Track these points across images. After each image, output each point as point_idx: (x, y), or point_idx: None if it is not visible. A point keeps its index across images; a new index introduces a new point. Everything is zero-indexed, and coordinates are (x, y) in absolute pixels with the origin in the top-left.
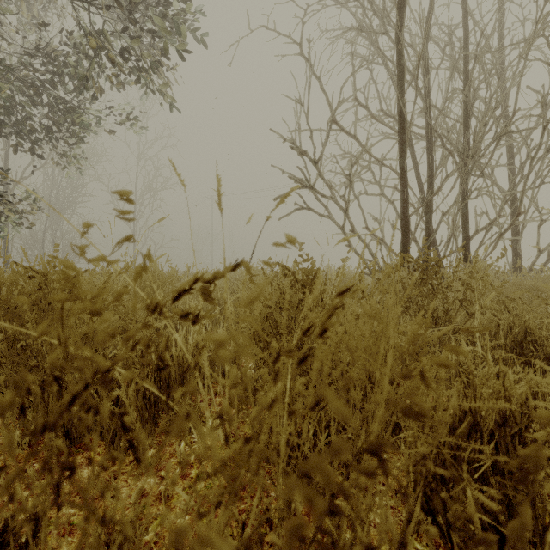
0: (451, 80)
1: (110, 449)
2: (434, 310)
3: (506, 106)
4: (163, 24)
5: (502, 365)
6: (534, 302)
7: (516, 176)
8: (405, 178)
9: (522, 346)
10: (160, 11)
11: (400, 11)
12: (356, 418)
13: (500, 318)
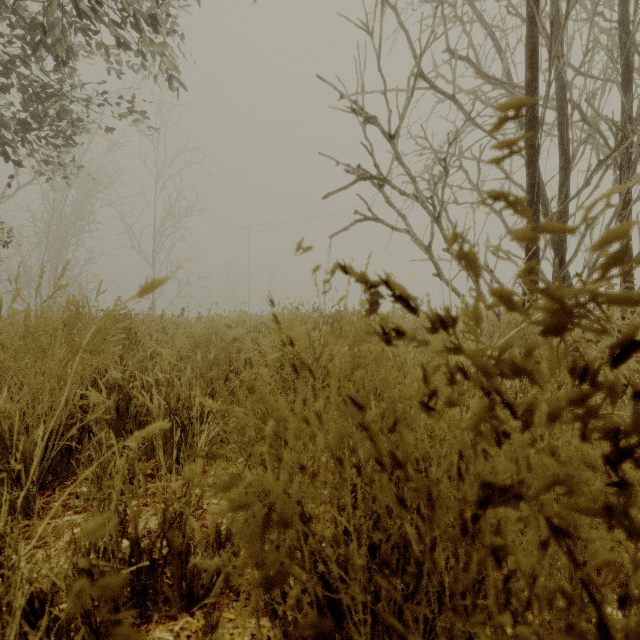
0: (592, 24)
1: None
2: None
3: None
4: None
5: None
6: None
7: None
8: (535, 163)
9: None
10: None
11: None
12: None
13: None
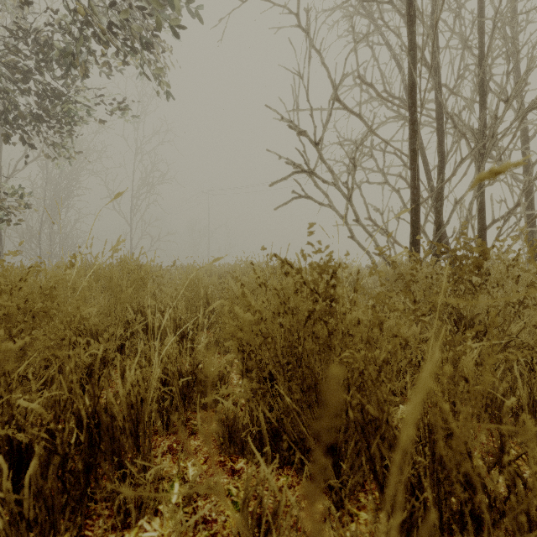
0: (463, 57)
1: None
2: (476, 316)
3: (525, 83)
4: None
5: None
6: None
7: (536, 160)
8: (416, 161)
9: None
10: None
11: None
12: None
13: None
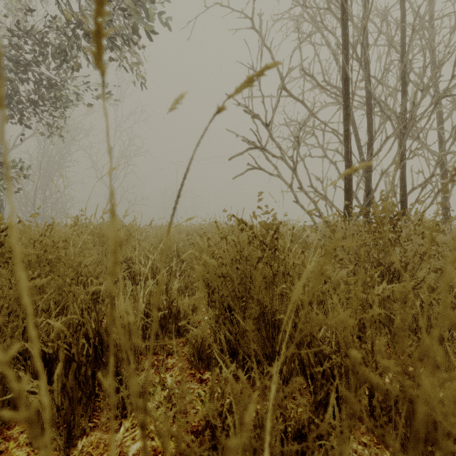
0: (388, 53)
1: (31, 441)
2: (391, 264)
3: (439, 75)
4: (129, 3)
5: None
6: None
7: (448, 138)
8: (348, 139)
9: None
10: None
11: None
12: None
13: None
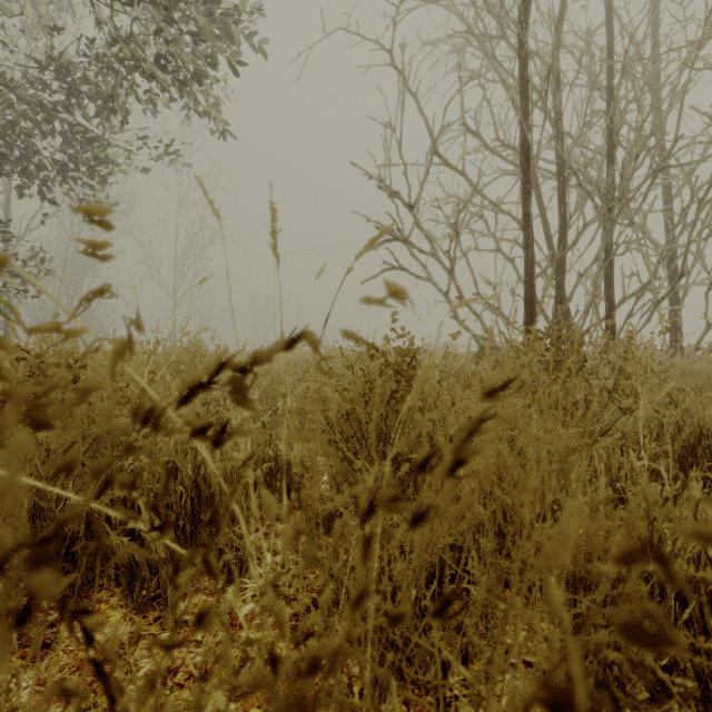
0: (590, 99)
1: (127, 601)
2: (573, 404)
3: (663, 132)
4: (210, 25)
5: (693, 489)
6: (706, 393)
7: (676, 225)
8: (529, 227)
9: (696, 454)
10: (206, 10)
11: (524, 6)
12: (486, 579)
13: (664, 415)
